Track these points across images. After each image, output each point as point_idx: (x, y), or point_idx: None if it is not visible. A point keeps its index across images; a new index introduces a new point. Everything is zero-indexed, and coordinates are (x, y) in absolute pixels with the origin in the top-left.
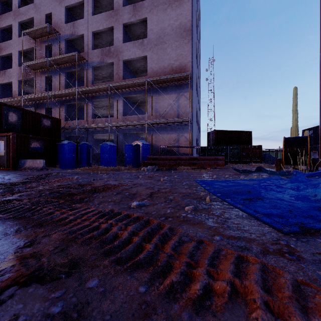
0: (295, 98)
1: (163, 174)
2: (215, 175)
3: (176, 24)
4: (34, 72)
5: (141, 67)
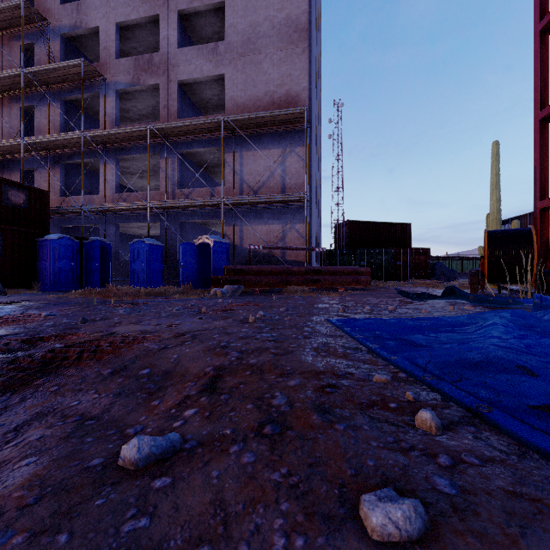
0: (496, 160)
1: (255, 303)
2: (368, 306)
3: (280, 17)
4: None
5: (213, 98)
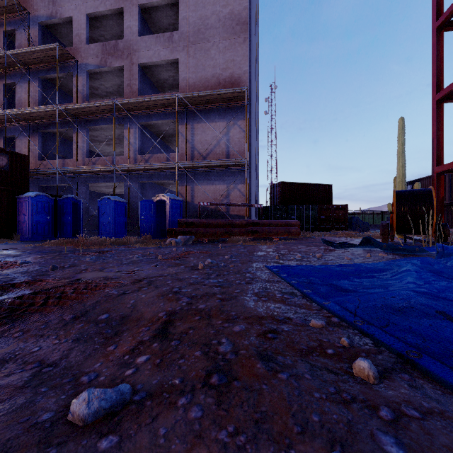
0: (402, 133)
1: (204, 251)
2: (299, 254)
3: (225, 12)
4: None
5: (169, 79)
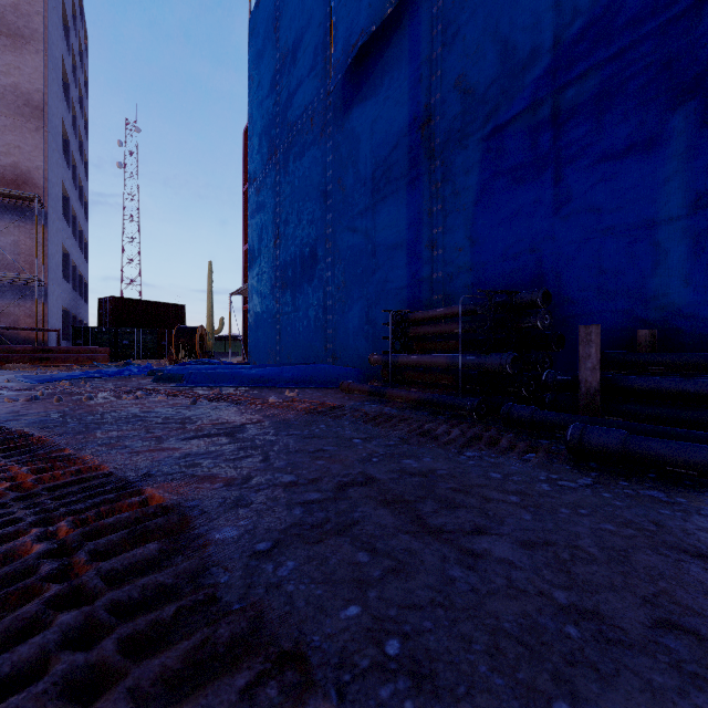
0: (210, 275)
1: None
2: (57, 371)
3: (6, 81)
4: None
5: None
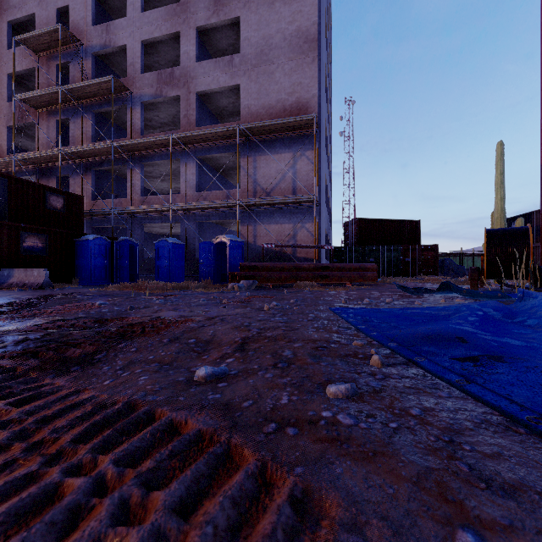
0: (500, 160)
1: (269, 296)
2: (367, 299)
3: (291, 29)
4: (36, 112)
5: (228, 106)
